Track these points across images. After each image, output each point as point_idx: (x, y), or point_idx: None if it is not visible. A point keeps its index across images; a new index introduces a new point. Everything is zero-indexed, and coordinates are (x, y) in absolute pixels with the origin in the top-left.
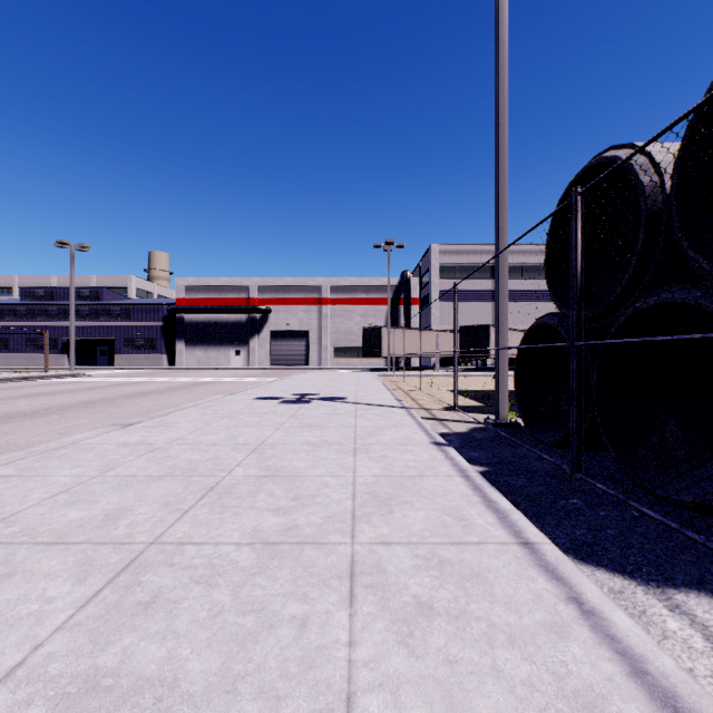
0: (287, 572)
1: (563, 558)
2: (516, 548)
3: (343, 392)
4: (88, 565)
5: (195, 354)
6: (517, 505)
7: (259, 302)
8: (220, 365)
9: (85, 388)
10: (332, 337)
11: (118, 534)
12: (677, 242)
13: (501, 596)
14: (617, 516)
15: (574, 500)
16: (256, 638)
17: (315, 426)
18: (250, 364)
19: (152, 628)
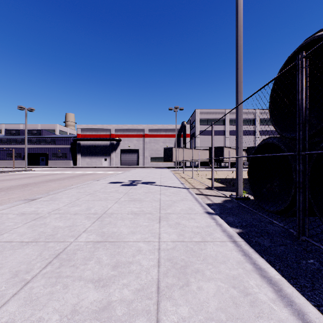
0: None
1: None
2: None
3: (154, 179)
4: None
5: (85, 160)
6: (273, 264)
7: (115, 136)
8: (97, 165)
9: (28, 176)
10: (149, 152)
11: None
12: None
13: None
14: None
15: (311, 260)
16: None
17: (138, 200)
18: (111, 165)
19: None
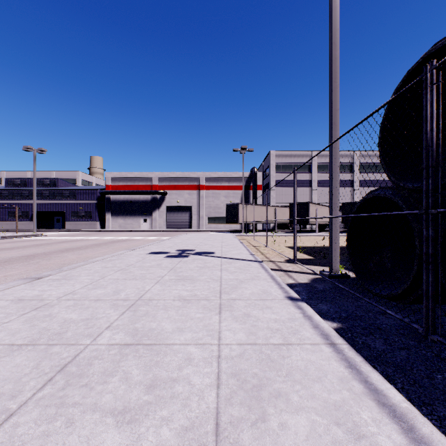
0: None
1: None
2: None
3: (212, 248)
4: None
5: (118, 221)
6: (392, 381)
7: (159, 188)
8: (133, 229)
9: (36, 244)
10: (206, 210)
11: None
12: None
13: None
14: None
15: None
16: None
17: (189, 279)
18: (153, 228)
19: None
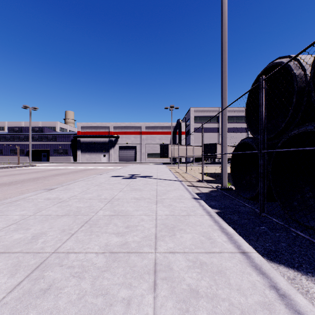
0: (121, 269)
1: (263, 261)
2: (239, 255)
3: (151, 173)
4: (18, 265)
5: (85, 156)
6: (235, 229)
7: (113, 133)
8: (96, 161)
9: (35, 171)
10: (146, 148)
11: (37, 247)
12: (313, 102)
13: (234, 285)
14: (285, 235)
15: (263, 227)
16: (102, 313)
17: (138, 189)
18: (109, 161)
19: (45, 306)
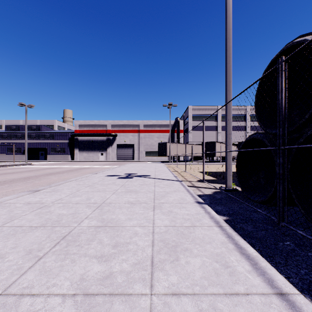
0: None
1: None
2: (276, 301)
3: (149, 172)
4: None
5: (83, 155)
6: (253, 246)
7: (111, 131)
8: (94, 160)
9: (28, 170)
10: (144, 147)
11: None
12: None
13: None
14: None
15: (287, 242)
16: None
17: (134, 191)
18: (107, 159)
19: None
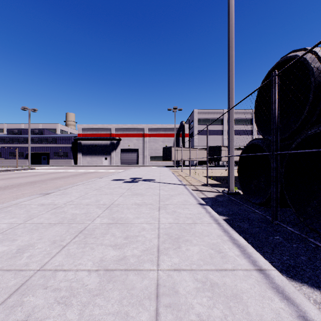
0: (117, 293)
1: (285, 282)
2: (255, 274)
3: (154, 177)
4: None
5: (86, 159)
6: (247, 239)
7: (115, 135)
8: (97, 164)
9: (33, 175)
10: (149, 151)
11: (20, 263)
12: None
13: (254, 315)
14: (303, 247)
15: (277, 237)
16: None
17: (140, 194)
18: (111, 164)
19: None
